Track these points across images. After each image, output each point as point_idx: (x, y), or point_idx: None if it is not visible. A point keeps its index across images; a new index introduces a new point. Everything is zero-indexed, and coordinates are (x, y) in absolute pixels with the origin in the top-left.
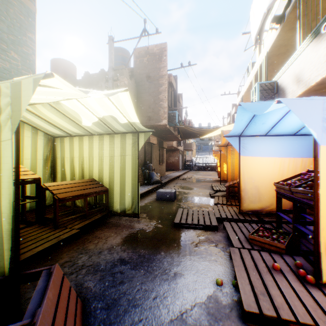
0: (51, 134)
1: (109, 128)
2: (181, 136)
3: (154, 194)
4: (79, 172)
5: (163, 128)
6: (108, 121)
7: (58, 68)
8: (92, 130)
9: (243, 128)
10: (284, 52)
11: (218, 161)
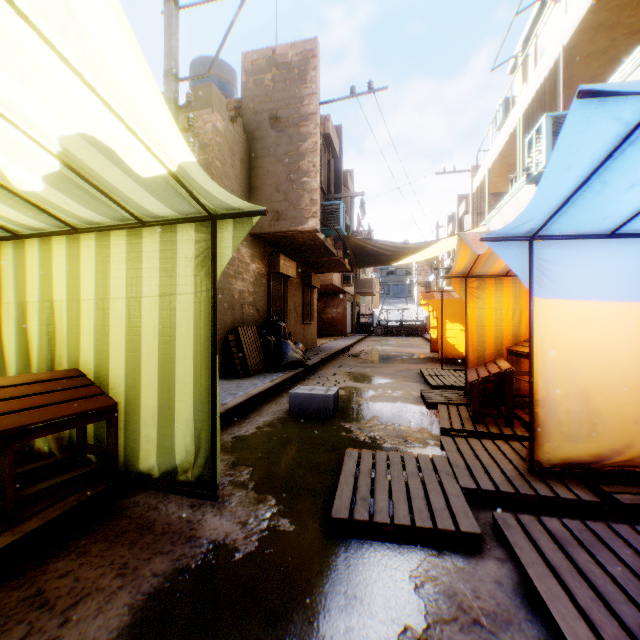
0: None
1: (115, 201)
2: (351, 260)
3: (285, 396)
4: (40, 347)
5: (311, 240)
6: (93, 170)
7: None
8: (66, 212)
9: (553, 206)
10: (604, 47)
11: (431, 315)
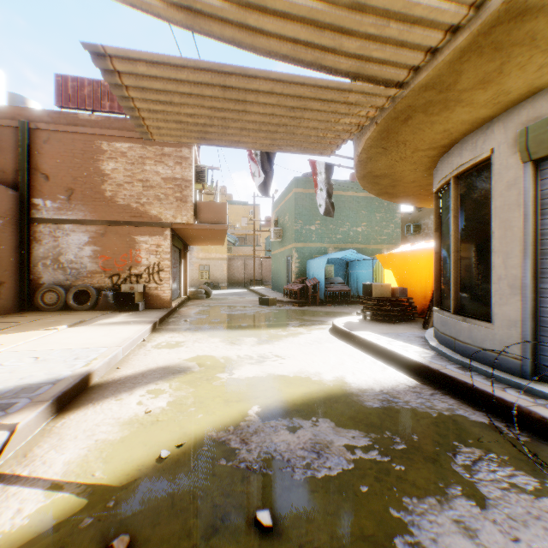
0: None
1: None
2: None
3: None
4: None
5: None
6: None
7: None
8: None
9: None
10: None
11: None
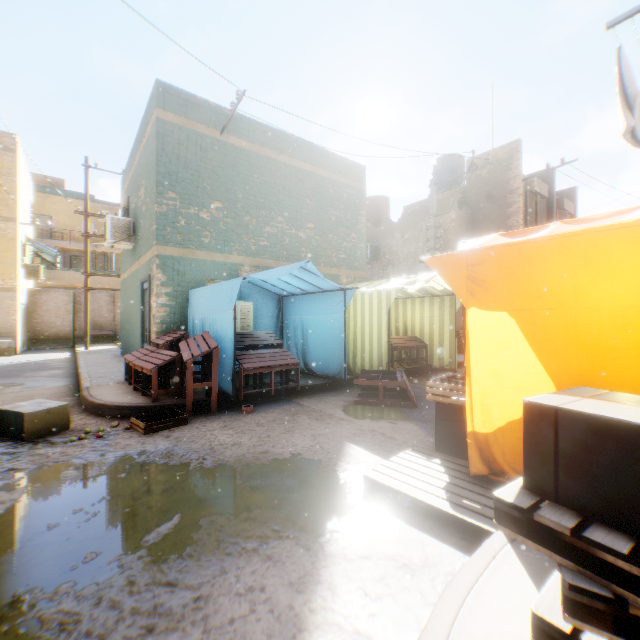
0: None
1: (429, 292)
2: None
3: None
4: (403, 330)
5: None
6: (427, 289)
7: (370, 208)
8: (415, 295)
9: None
10: None
11: None
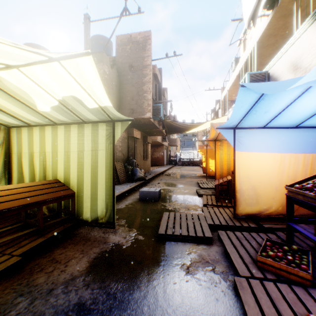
0: (3, 123)
1: (76, 115)
2: (166, 130)
3: (136, 192)
4: (40, 171)
5: (147, 122)
6: (71, 105)
7: None
8: (55, 118)
9: (240, 118)
10: (273, 43)
11: (203, 156)
